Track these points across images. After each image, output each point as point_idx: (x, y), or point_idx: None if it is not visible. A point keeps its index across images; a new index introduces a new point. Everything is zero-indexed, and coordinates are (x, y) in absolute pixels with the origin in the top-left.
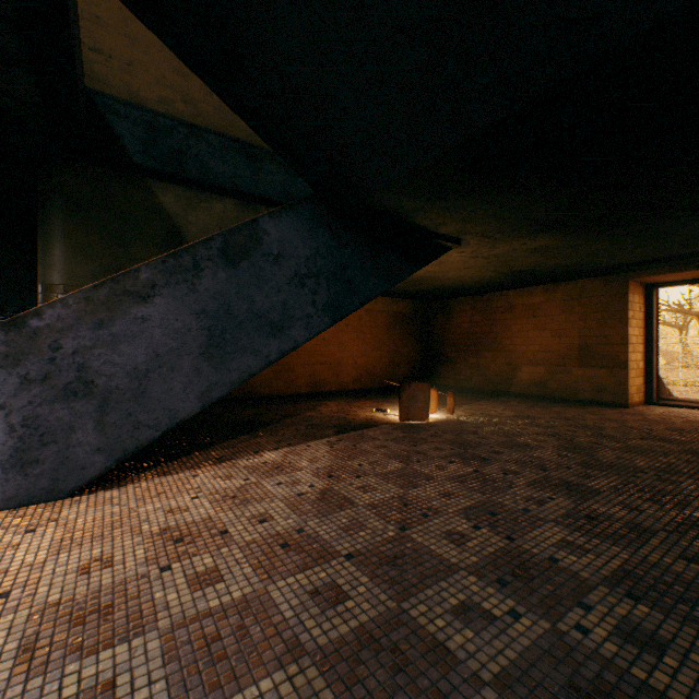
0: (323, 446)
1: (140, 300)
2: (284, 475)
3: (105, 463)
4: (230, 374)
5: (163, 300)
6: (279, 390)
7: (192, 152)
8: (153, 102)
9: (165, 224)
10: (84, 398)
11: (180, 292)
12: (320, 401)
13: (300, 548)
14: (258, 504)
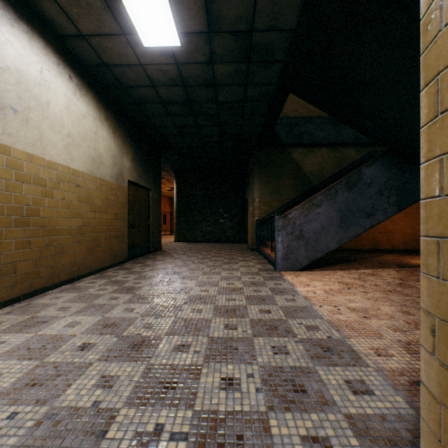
0: (392, 271)
1: (317, 207)
2: (376, 277)
3: (307, 262)
4: (349, 234)
5: (324, 206)
6: (351, 246)
7: (307, 130)
8: (290, 113)
9: (295, 167)
10: (301, 240)
11: (330, 202)
12: (379, 254)
13: (396, 293)
14: (370, 282)
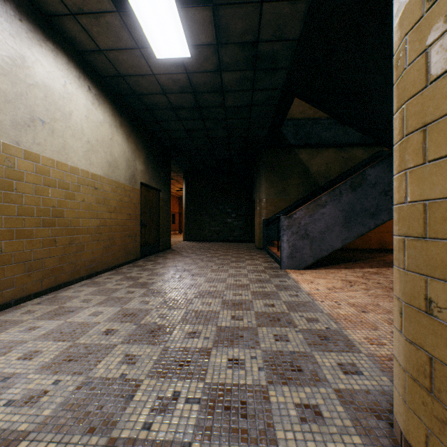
0: None
1: (321, 207)
2: (380, 275)
3: (311, 261)
4: (353, 233)
5: (329, 207)
6: (358, 246)
7: (313, 131)
8: (296, 114)
9: (301, 167)
10: (306, 239)
11: (334, 203)
12: (386, 253)
13: None
14: (373, 280)
